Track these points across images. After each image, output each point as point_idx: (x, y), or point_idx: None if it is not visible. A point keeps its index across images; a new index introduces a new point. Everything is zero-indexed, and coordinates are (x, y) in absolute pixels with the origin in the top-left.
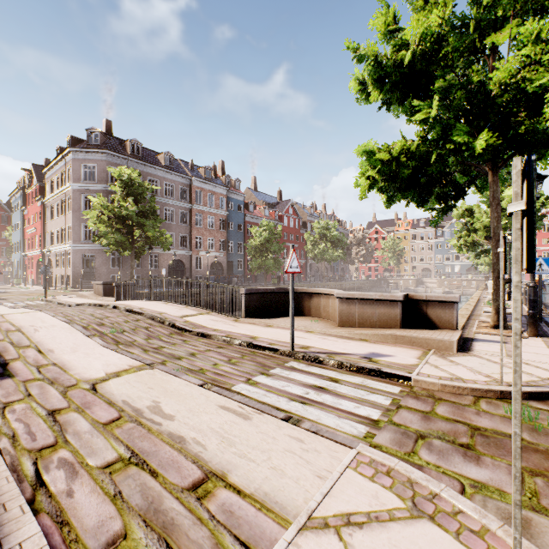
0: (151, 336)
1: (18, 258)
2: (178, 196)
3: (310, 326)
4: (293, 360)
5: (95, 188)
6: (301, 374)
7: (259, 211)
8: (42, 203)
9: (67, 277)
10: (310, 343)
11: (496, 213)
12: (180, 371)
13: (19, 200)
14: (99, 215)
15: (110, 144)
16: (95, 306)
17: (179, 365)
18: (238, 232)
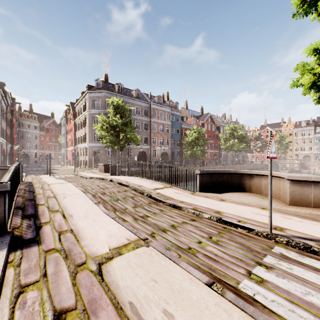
0: (136, 205)
1: (64, 151)
2: (143, 114)
3: (260, 203)
4: (276, 244)
5: (99, 112)
6: (306, 270)
7: (189, 121)
8: (74, 122)
9: (86, 161)
10: (279, 223)
11: None
12: (171, 249)
13: (64, 121)
14: (102, 126)
15: (107, 87)
16: (100, 179)
17: (167, 240)
18: (176, 134)
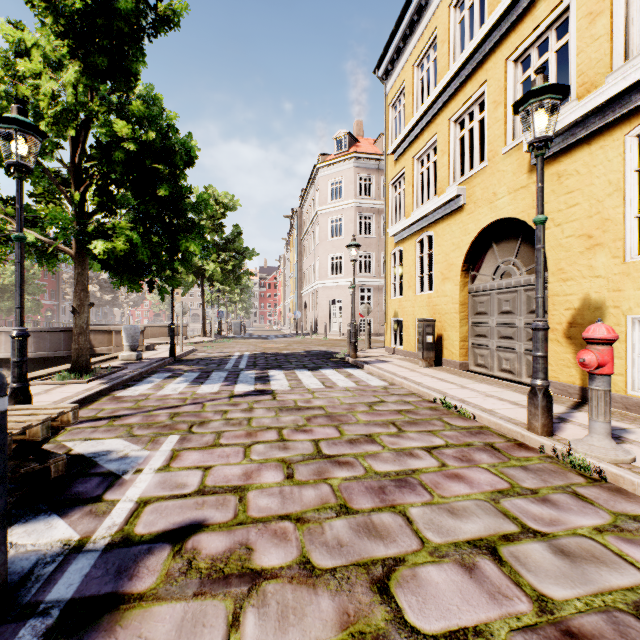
0: None
1: None
2: None
3: None
4: None
5: None
6: None
7: None
8: None
9: None
10: None
11: (203, 295)
12: None
13: None
14: None
15: None
16: None
17: None
18: None
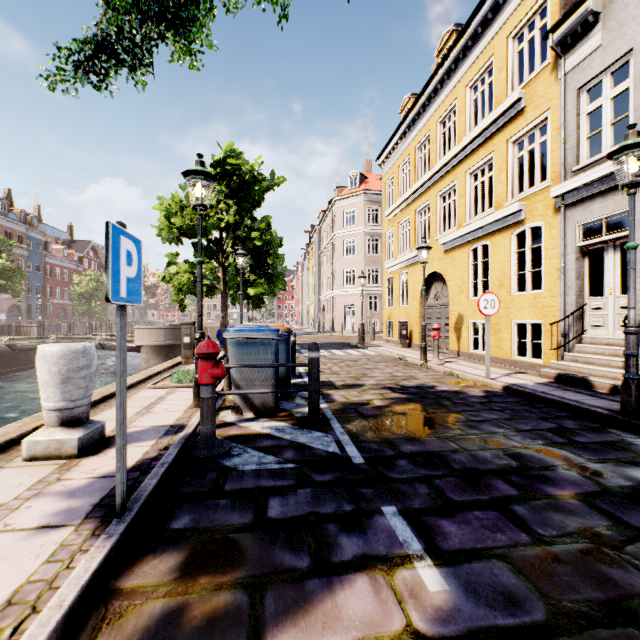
0: None
1: None
2: None
3: None
4: None
5: None
6: None
7: (56, 250)
8: None
9: None
10: None
11: None
12: None
13: None
14: None
15: None
16: None
17: None
18: (36, 274)
